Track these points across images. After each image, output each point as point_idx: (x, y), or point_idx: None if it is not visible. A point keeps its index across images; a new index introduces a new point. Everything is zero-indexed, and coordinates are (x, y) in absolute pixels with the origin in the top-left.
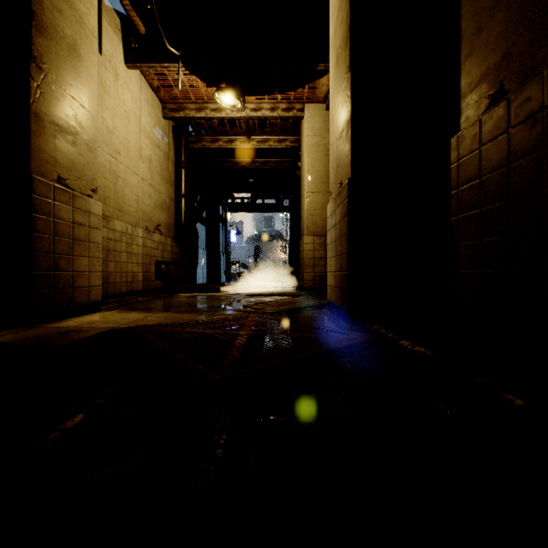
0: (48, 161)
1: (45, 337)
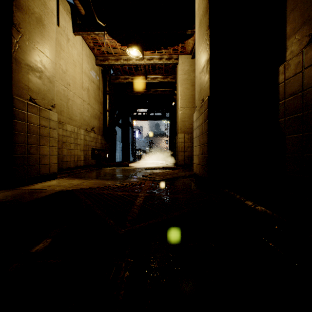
0: (23, 88)
1: (18, 196)
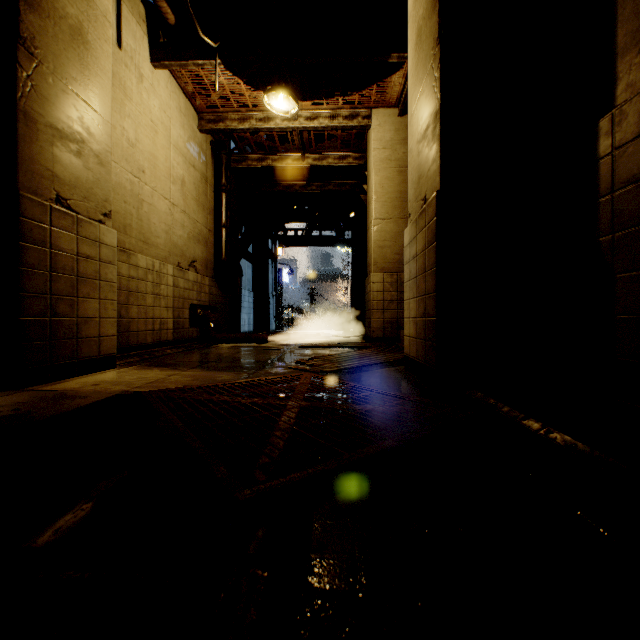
0: (43, 175)
1: (26, 406)
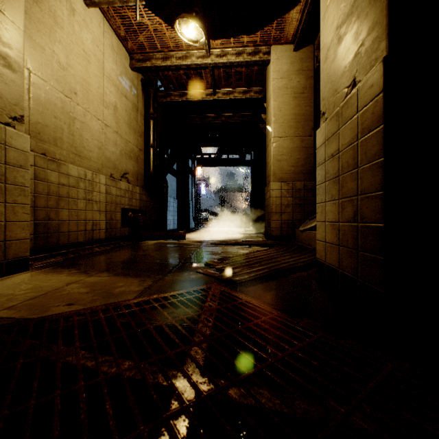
0: None
1: None
